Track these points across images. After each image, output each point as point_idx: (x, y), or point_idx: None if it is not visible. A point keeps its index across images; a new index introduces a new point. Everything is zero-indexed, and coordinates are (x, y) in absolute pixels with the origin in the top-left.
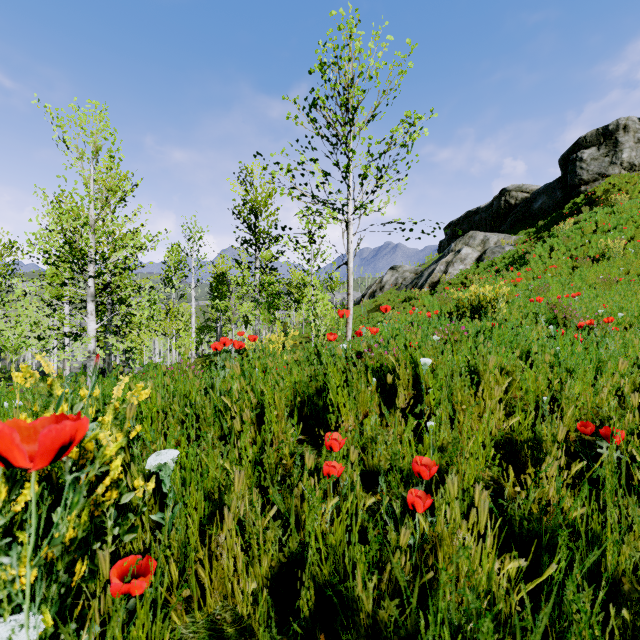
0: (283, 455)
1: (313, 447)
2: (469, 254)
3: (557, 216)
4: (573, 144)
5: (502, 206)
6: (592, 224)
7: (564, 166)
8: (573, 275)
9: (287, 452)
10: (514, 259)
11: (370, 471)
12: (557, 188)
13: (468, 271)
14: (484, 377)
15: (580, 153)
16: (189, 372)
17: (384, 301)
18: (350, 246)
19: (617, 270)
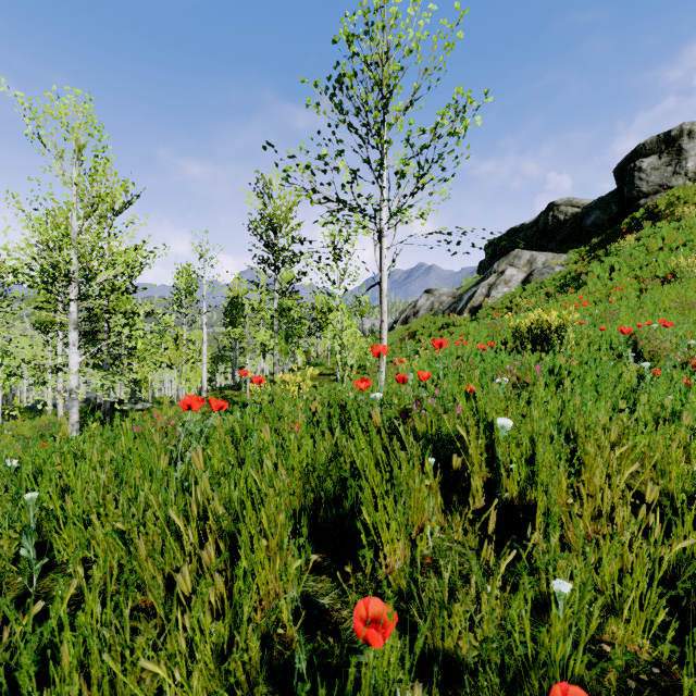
0: (280, 610)
1: (334, 581)
2: (514, 275)
3: (613, 233)
4: (630, 152)
5: (550, 222)
6: (658, 240)
7: (620, 177)
8: (642, 299)
9: (285, 614)
10: (566, 281)
11: (438, 656)
12: (612, 202)
13: (513, 294)
14: (586, 445)
15: (639, 162)
16: (155, 437)
17: (419, 328)
18: (384, 262)
19: (693, 293)
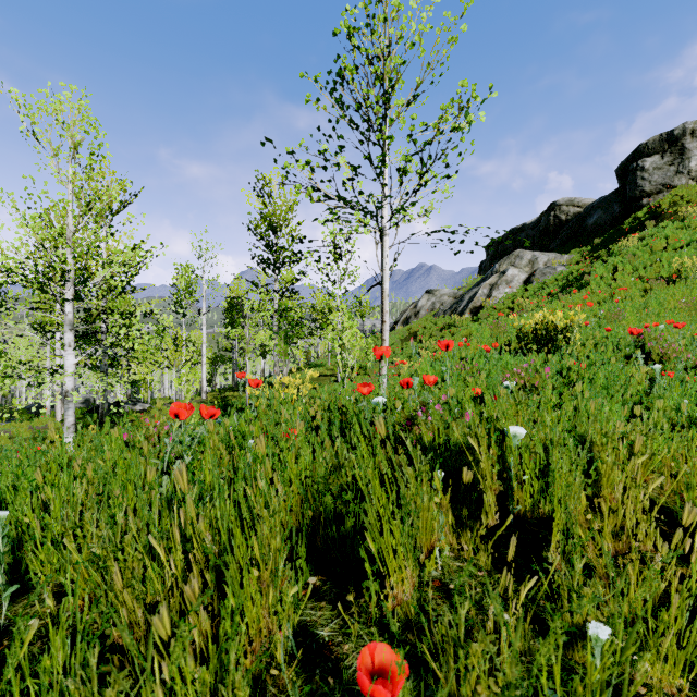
0: (274, 645)
1: (334, 609)
2: (516, 276)
3: (615, 233)
4: (633, 152)
5: (551, 222)
6: (662, 240)
7: (622, 177)
8: (646, 299)
9: (279, 654)
10: (568, 281)
11: None
12: (614, 201)
13: (515, 295)
14: (602, 454)
15: (641, 162)
16: (144, 446)
17: (420, 328)
18: (385, 262)
19: None
